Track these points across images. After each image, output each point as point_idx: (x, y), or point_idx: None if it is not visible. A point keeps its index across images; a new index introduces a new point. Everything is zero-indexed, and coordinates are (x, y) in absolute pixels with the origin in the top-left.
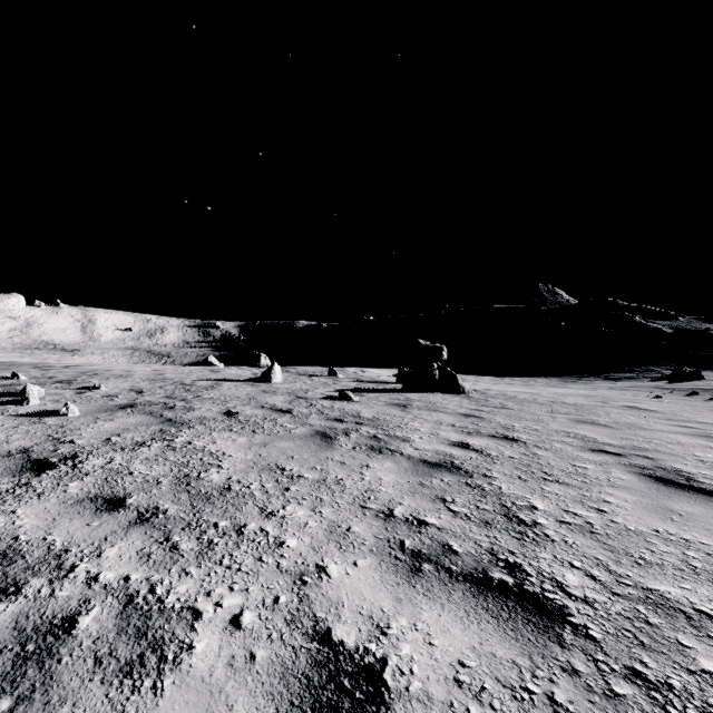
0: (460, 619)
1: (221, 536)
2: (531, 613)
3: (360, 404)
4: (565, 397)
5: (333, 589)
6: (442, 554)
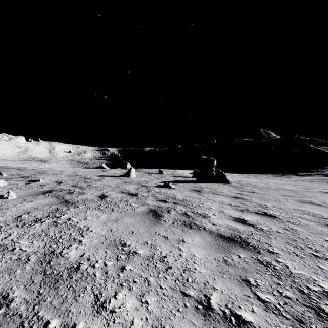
0: None
1: None
2: None
3: (175, 190)
4: (283, 185)
5: None
6: None
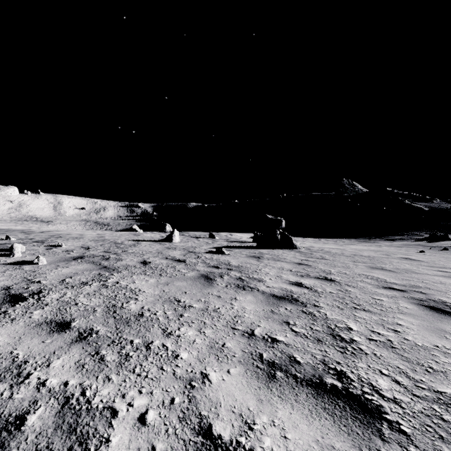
0: (306, 417)
1: (134, 350)
2: (357, 411)
3: (230, 256)
4: (362, 251)
5: (213, 392)
6: (289, 364)
